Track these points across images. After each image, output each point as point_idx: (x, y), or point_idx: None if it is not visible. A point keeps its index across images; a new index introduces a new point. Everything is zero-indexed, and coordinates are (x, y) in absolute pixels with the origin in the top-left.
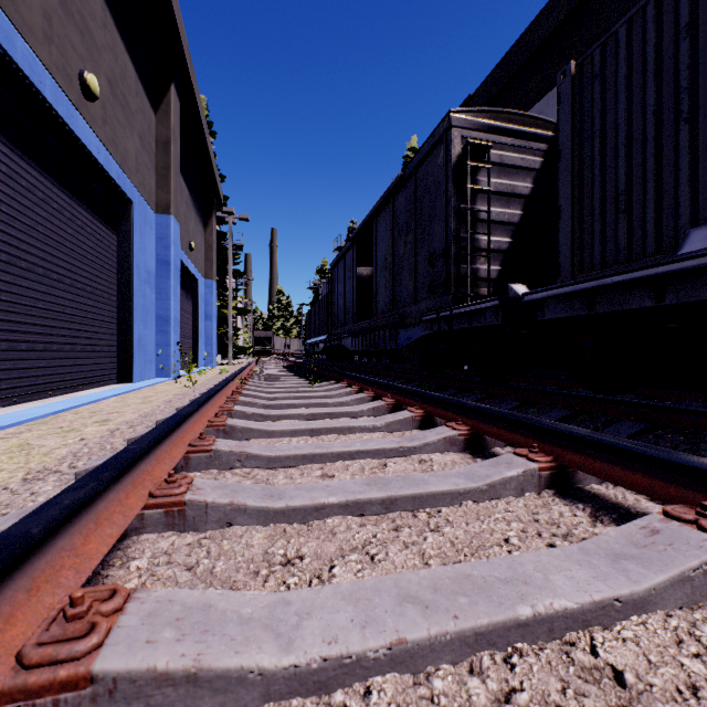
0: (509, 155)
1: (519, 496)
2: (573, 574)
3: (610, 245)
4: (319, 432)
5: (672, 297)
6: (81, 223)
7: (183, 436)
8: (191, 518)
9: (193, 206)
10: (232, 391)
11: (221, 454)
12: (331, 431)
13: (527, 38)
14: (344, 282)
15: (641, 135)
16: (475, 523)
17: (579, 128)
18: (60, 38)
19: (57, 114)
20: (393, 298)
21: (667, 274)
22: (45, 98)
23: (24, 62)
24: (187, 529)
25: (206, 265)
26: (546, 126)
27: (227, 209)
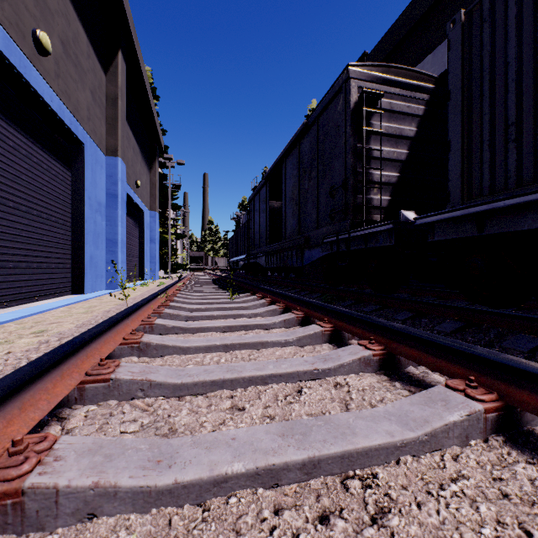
0: (398, 103)
1: (463, 445)
2: None
3: (499, 173)
4: (233, 347)
5: None
6: (36, 160)
7: (82, 362)
8: (33, 513)
9: (140, 152)
10: (160, 303)
11: (121, 383)
12: (245, 346)
13: (406, 15)
14: (259, 212)
15: (532, 69)
16: (429, 505)
17: (468, 69)
18: None
19: (10, 63)
20: (299, 224)
21: None
22: None
23: None
24: (26, 529)
25: (150, 200)
26: (427, 79)
27: (167, 155)
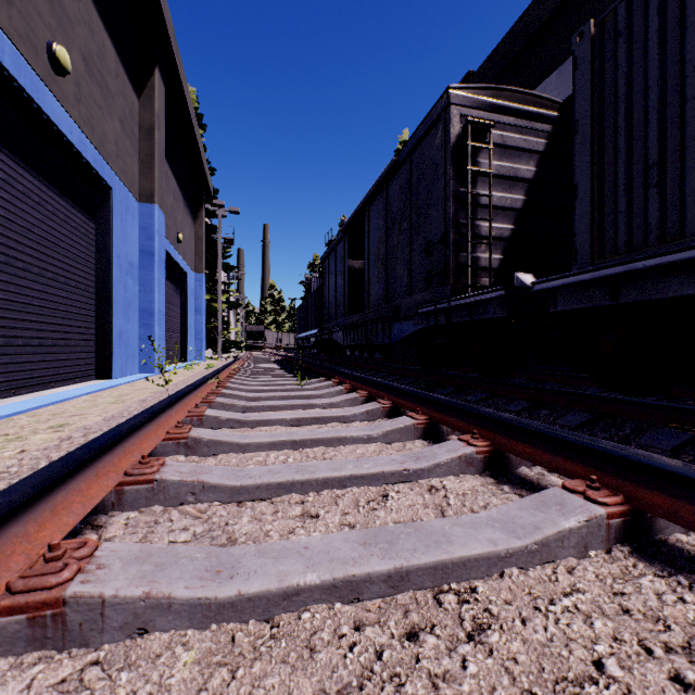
0: (512, 135)
1: (581, 556)
2: None
3: (638, 225)
4: (303, 444)
5: None
6: (52, 208)
7: (120, 460)
8: (76, 626)
9: (182, 197)
10: (210, 390)
11: (167, 485)
12: (318, 443)
13: (524, 22)
14: (335, 274)
15: (678, 96)
16: (536, 620)
17: (599, 95)
18: (22, 2)
19: (19, 85)
20: (387, 290)
21: None
22: (4, 66)
23: None
24: (68, 645)
25: (195, 258)
26: (550, 106)
27: (217, 202)
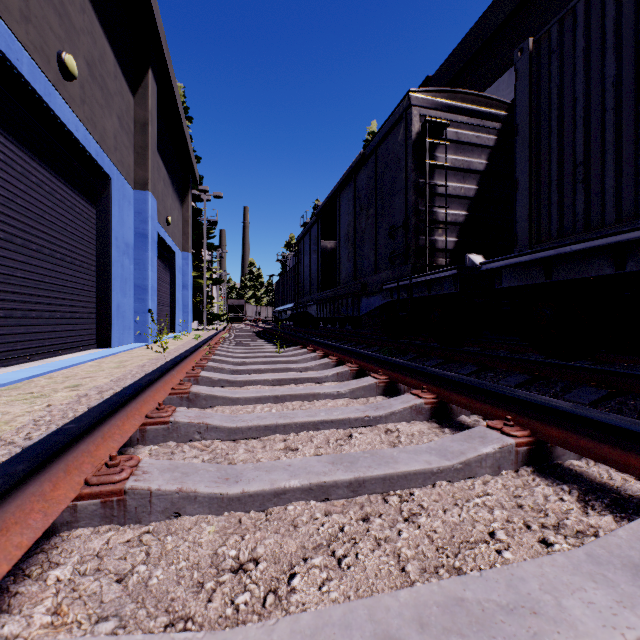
0: (465, 133)
1: (496, 474)
2: (591, 598)
3: (568, 215)
4: (284, 399)
5: (633, 265)
6: (60, 197)
7: (141, 407)
8: (133, 509)
9: (171, 184)
10: (202, 356)
11: (179, 426)
12: (296, 398)
13: (479, 27)
14: (309, 254)
15: (599, 106)
16: (453, 510)
17: (536, 102)
18: (37, 18)
19: (35, 91)
20: (355, 269)
21: (629, 242)
22: (22, 75)
23: (0, 39)
24: (127, 521)
25: (182, 239)
26: (499, 106)
27: (202, 187)
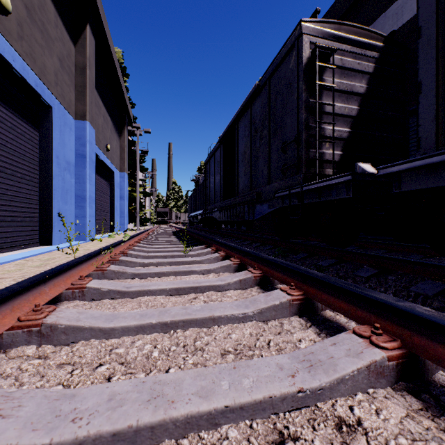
0: (349, 59)
1: None
2: None
3: None
4: (175, 326)
5: None
6: None
7: None
8: None
9: (110, 120)
10: (110, 258)
11: None
12: (191, 324)
13: None
14: (214, 172)
15: None
16: None
17: None
18: None
19: None
20: (251, 181)
21: None
22: None
23: None
24: None
25: (120, 162)
26: (377, 38)
27: (135, 124)
